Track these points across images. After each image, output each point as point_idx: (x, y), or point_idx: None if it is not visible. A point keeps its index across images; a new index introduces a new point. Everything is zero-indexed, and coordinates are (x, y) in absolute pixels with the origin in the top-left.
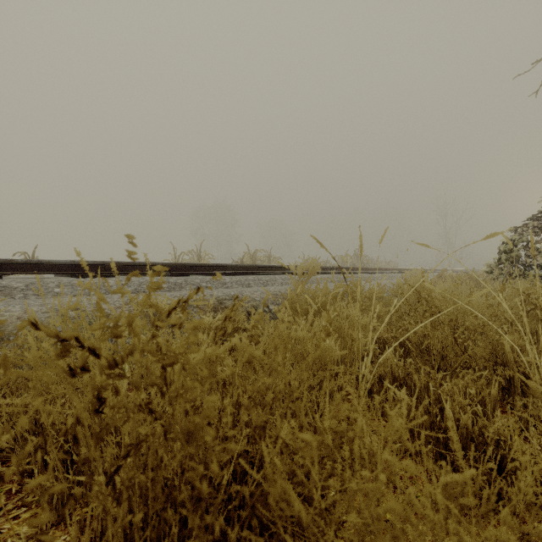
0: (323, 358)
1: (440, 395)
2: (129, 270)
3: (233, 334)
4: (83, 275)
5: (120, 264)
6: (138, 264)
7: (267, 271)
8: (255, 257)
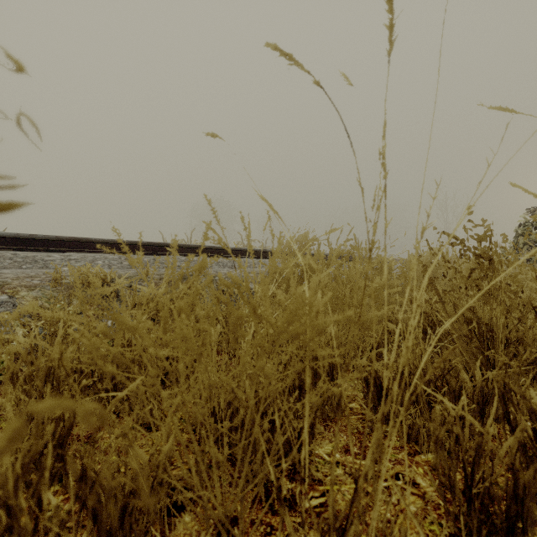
0: (297, 332)
1: (534, 410)
2: (91, 248)
3: None
4: (22, 248)
5: (79, 240)
6: (102, 241)
7: (257, 256)
8: None
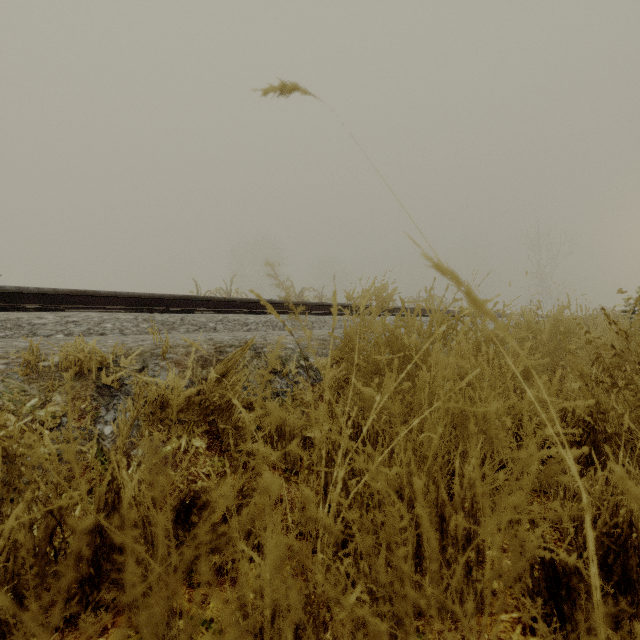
0: None
1: None
2: (101, 304)
3: (226, 412)
4: (5, 307)
5: (84, 294)
6: (114, 295)
7: (314, 311)
8: (302, 298)
